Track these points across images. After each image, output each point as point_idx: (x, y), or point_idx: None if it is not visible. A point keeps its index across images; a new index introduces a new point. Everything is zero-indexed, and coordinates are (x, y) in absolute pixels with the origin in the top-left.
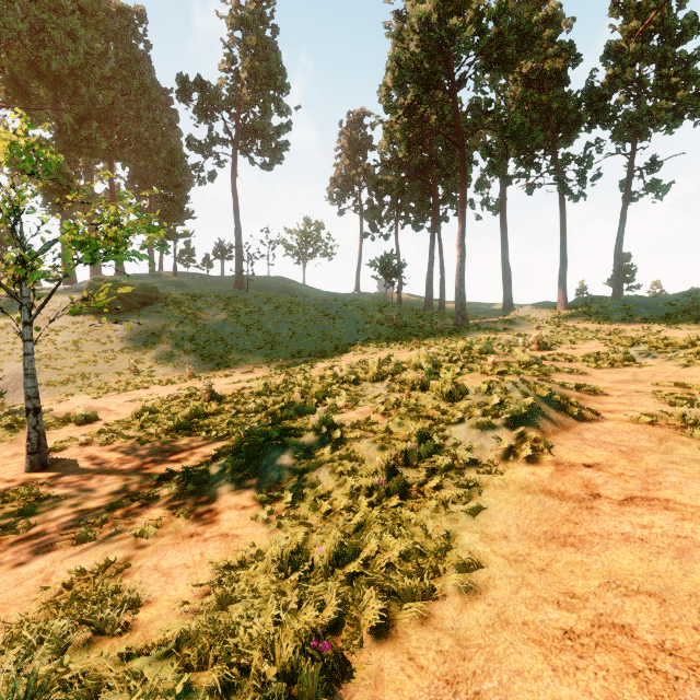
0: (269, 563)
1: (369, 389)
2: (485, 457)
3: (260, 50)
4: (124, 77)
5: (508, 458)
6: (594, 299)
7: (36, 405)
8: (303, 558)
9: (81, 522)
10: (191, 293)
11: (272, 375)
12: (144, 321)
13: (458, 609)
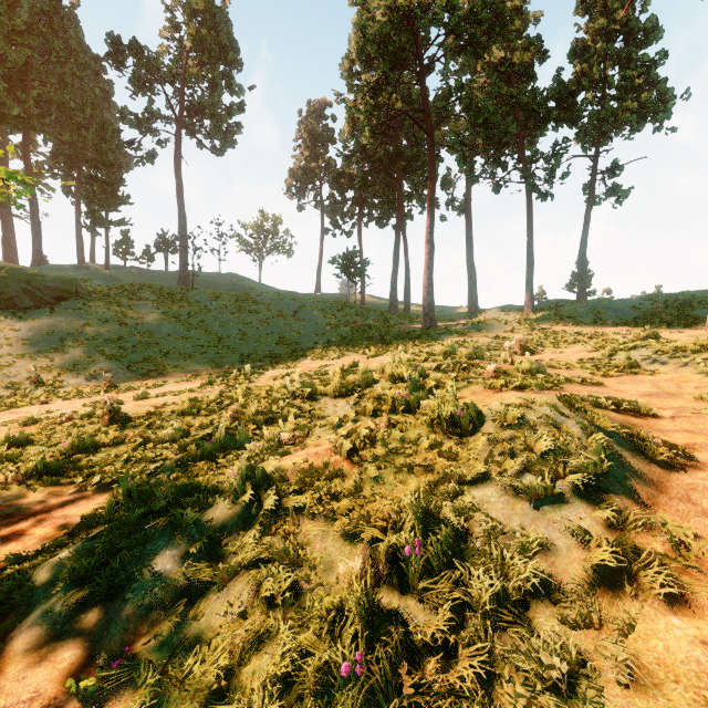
0: None
1: (329, 409)
2: (562, 575)
3: (209, 19)
4: (41, 32)
5: (613, 581)
6: (559, 302)
7: None
8: None
9: None
10: (124, 288)
11: (209, 386)
12: (58, 319)
13: None
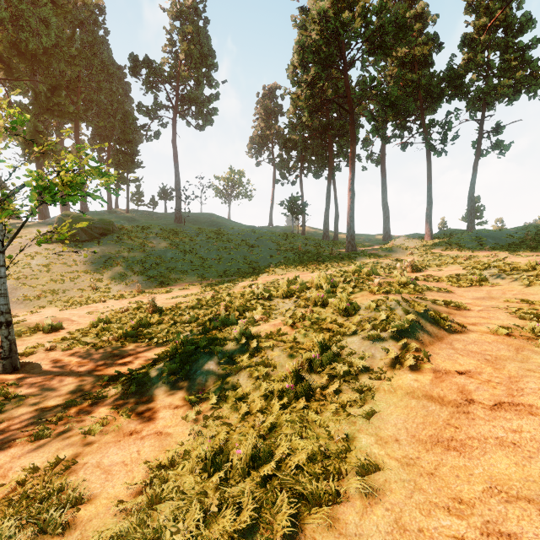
0: (195, 464)
1: (280, 304)
2: (375, 365)
3: (195, 37)
4: (87, 56)
5: (394, 366)
6: (453, 231)
7: (8, 319)
8: (224, 459)
9: (40, 420)
10: (140, 226)
11: (203, 292)
12: (103, 248)
13: (360, 514)
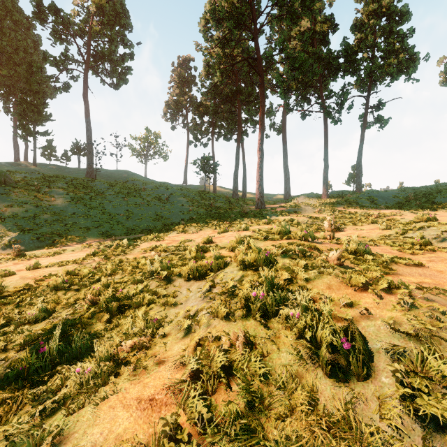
0: None
1: (182, 293)
2: None
3: None
4: None
5: None
6: (344, 192)
7: None
8: None
9: None
10: (44, 179)
11: (92, 257)
12: None
13: None
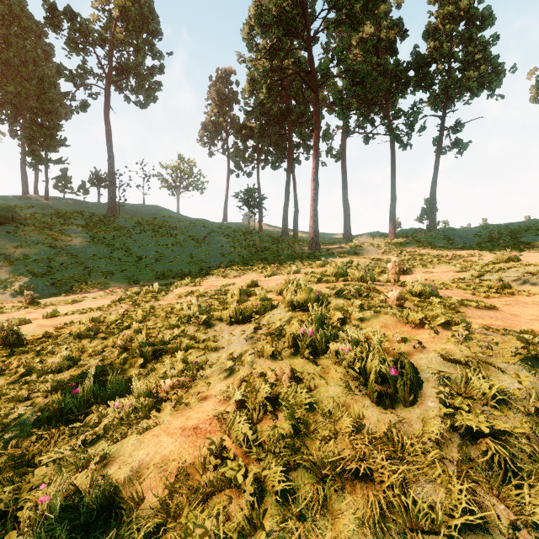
0: None
1: (224, 337)
2: None
3: None
4: None
5: None
6: (415, 230)
7: None
8: None
9: None
10: (58, 215)
11: (118, 304)
12: None
13: None
